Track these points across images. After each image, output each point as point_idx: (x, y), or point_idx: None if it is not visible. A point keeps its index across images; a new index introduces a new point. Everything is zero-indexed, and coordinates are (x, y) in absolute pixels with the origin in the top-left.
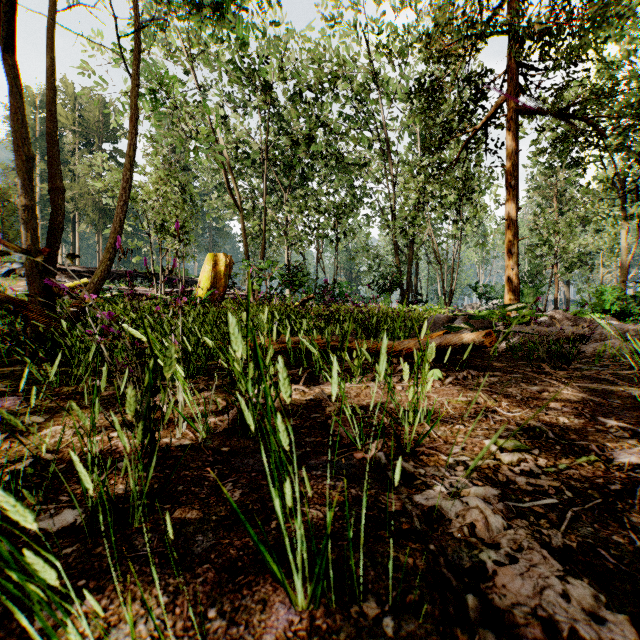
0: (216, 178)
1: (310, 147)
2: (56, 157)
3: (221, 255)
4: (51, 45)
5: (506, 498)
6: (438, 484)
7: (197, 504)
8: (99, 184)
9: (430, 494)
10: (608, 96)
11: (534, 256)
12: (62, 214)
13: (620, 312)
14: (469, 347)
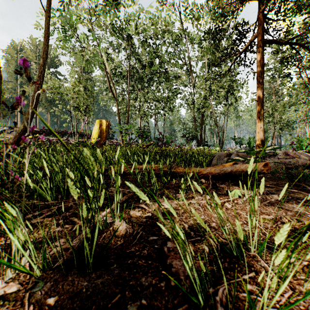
0: (105, 85)
1: (151, 68)
2: None
3: (104, 120)
4: None
5: None
6: None
7: None
8: (44, 86)
9: None
10: None
11: (265, 122)
12: None
13: None
14: None
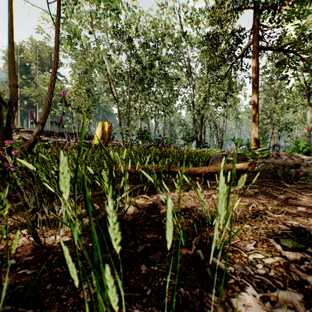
0: (105, 86)
1: (151, 70)
2: (13, 68)
3: (106, 123)
4: (11, 7)
5: (309, 303)
6: (248, 284)
7: (56, 307)
8: (46, 88)
9: (246, 299)
10: (306, 40)
11: (263, 124)
12: (16, 98)
13: (307, 152)
14: (257, 175)
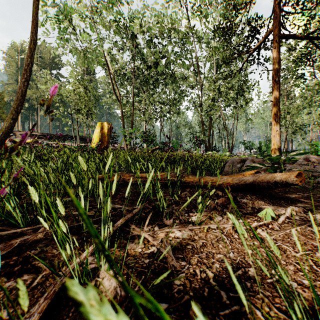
0: (108, 87)
1: (157, 68)
2: None
3: (105, 123)
4: None
5: None
6: None
7: None
8: (44, 87)
9: None
10: None
11: None
12: None
13: None
14: None
